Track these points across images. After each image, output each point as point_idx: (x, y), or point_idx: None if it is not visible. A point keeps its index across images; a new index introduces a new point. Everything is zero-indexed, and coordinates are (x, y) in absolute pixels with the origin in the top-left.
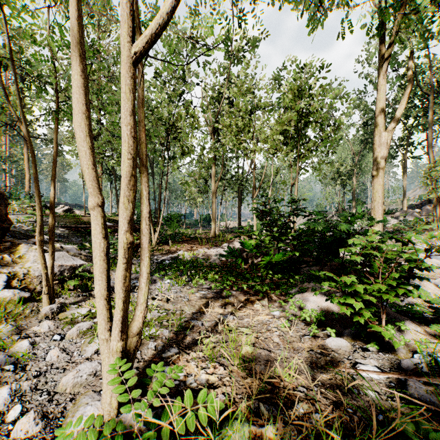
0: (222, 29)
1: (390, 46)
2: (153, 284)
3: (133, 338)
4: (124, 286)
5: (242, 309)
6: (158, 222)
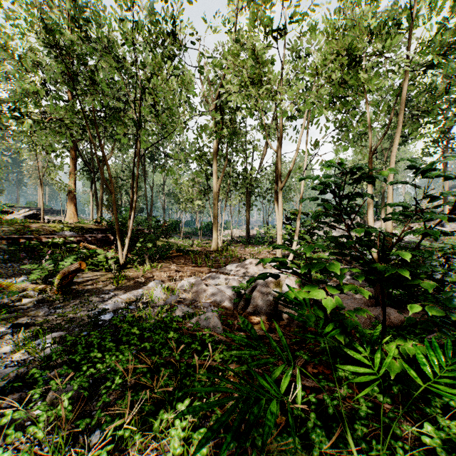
0: None
1: None
2: None
3: None
4: None
5: None
6: (128, 231)
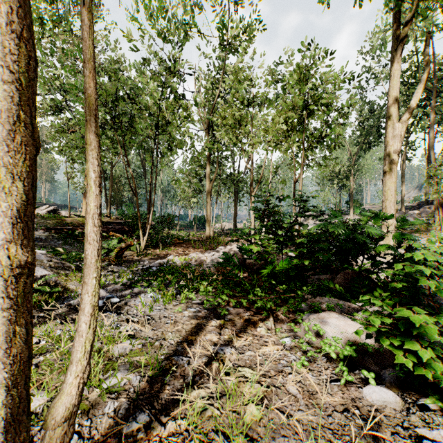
0: (217, 16)
1: (405, 26)
2: (133, 299)
3: (56, 429)
4: (10, 355)
5: (242, 336)
6: (147, 223)
